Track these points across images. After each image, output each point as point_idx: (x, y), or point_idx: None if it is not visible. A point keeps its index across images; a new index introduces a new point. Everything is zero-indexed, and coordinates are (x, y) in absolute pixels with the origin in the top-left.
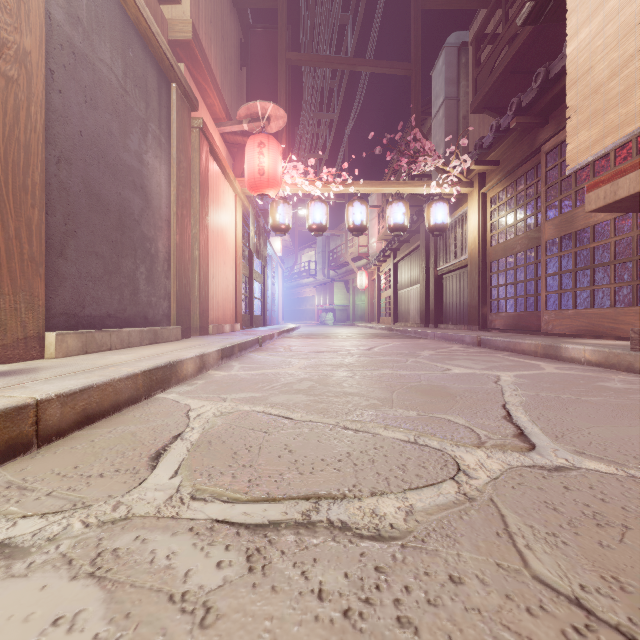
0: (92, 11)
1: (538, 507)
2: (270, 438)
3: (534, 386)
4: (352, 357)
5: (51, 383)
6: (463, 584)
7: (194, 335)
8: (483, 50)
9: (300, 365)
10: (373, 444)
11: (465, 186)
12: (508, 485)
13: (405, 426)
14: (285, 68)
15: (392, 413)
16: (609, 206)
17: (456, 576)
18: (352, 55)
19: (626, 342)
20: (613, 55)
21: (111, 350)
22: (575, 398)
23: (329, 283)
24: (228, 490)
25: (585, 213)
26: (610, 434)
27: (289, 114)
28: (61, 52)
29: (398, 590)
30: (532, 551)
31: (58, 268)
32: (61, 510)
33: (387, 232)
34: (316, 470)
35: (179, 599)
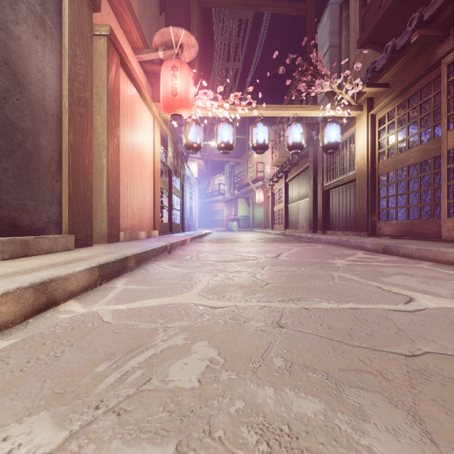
0: None
1: None
2: None
3: None
4: (264, 270)
5: None
6: None
7: (102, 242)
8: None
9: (201, 287)
10: None
11: (355, 109)
12: None
13: None
14: (197, 8)
15: None
16: None
17: None
18: None
19: None
20: None
21: None
22: None
23: (234, 199)
24: None
25: None
26: None
27: (201, 52)
28: None
29: None
30: None
31: None
32: None
33: (279, 159)
34: None
35: None
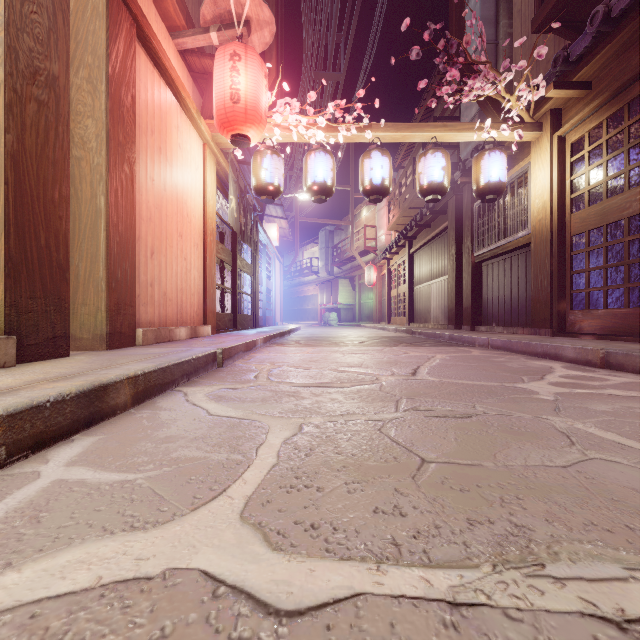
0: None
1: None
2: None
3: None
4: (400, 410)
5: None
6: None
7: (97, 348)
8: None
9: (257, 475)
10: None
11: (530, 129)
12: None
13: None
14: None
15: None
16: None
17: None
18: None
19: None
20: None
21: None
22: None
23: (333, 280)
24: None
25: None
26: None
27: (282, 44)
28: None
29: None
30: None
31: None
32: None
33: (399, 220)
34: None
35: None
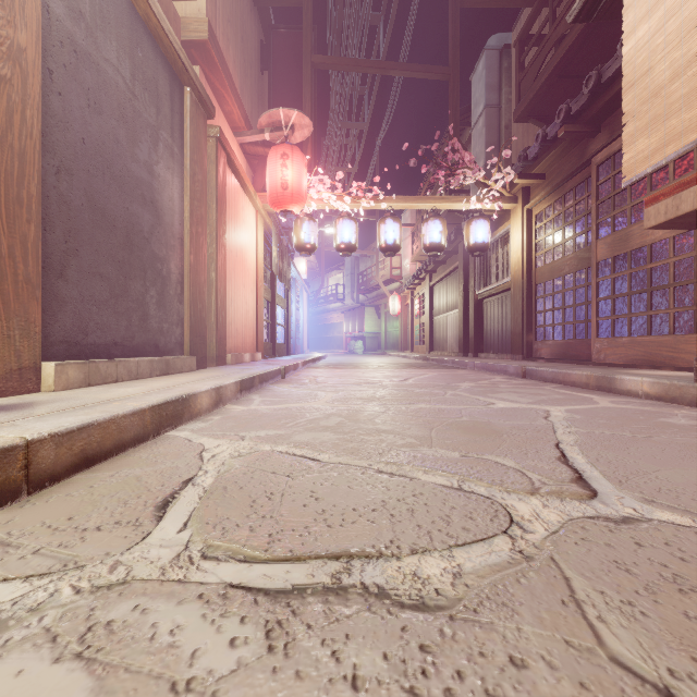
0: (96, 5)
1: (608, 568)
2: (294, 483)
3: (589, 422)
4: (385, 389)
5: (45, 420)
6: (527, 668)
7: (210, 365)
8: (528, 52)
9: (327, 398)
10: (411, 490)
11: (508, 202)
12: (570, 540)
13: (447, 469)
14: (310, 72)
15: (432, 454)
16: (670, 222)
17: (518, 657)
18: (384, 58)
19: (687, 373)
20: (675, 54)
21: (117, 382)
22: (636, 436)
23: (358, 308)
24: (245, 547)
25: (641, 231)
26: (681, 478)
27: (315, 123)
28: (61, 50)
29: (449, 676)
30: (606, 624)
31: (57, 291)
32: (49, 572)
33: (422, 252)
34: (347, 522)
35: (183, 688)
